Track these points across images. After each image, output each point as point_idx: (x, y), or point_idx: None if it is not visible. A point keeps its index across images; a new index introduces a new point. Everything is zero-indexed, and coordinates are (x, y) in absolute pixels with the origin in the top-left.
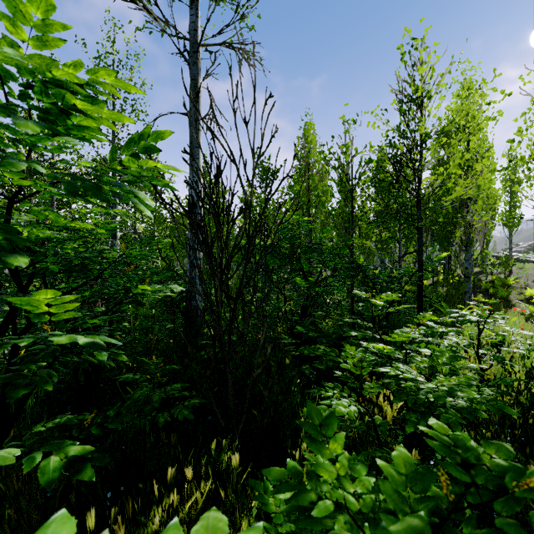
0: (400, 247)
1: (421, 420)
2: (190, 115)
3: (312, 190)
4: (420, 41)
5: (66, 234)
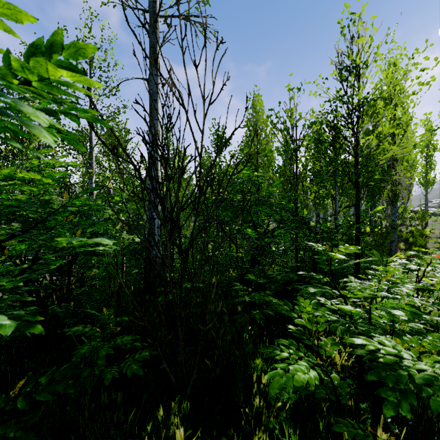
0: (336, 202)
1: (402, 400)
2: (150, 80)
3: (260, 153)
4: (358, 15)
5: (6, 183)
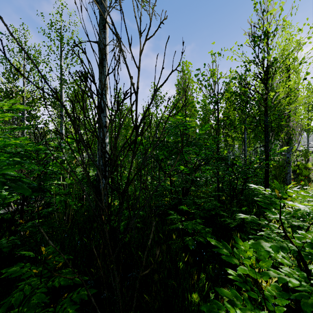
0: (245, 143)
1: None
2: (99, 42)
3: (187, 106)
4: None
5: None
